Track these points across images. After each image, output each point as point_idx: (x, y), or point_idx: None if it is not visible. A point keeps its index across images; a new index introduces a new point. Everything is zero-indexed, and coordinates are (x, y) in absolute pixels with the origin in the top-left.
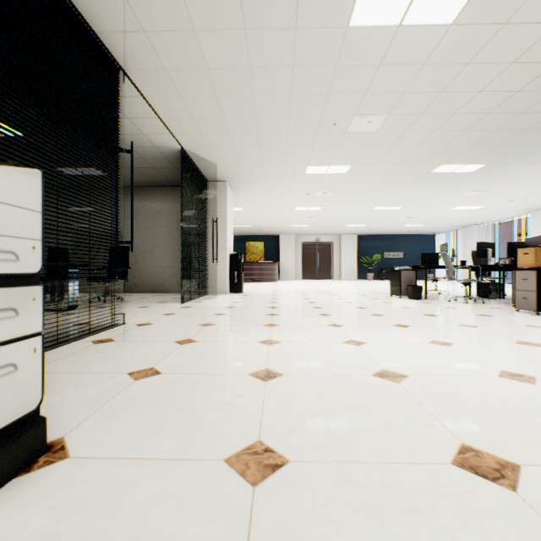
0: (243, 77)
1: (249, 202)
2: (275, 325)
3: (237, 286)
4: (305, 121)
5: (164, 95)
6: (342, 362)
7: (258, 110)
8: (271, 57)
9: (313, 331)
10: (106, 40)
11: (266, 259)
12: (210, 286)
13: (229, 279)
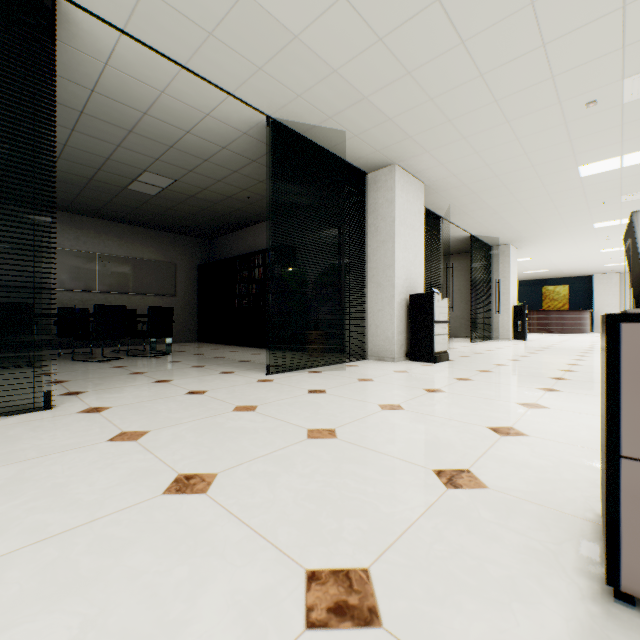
0: (513, 204)
1: (537, 253)
2: (534, 353)
3: (520, 333)
4: (572, 206)
5: (462, 219)
6: (556, 361)
7: (528, 211)
8: (530, 195)
9: (557, 356)
10: (437, 212)
11: (571, 306)
12: (494, 333)
13: (512, 327)
